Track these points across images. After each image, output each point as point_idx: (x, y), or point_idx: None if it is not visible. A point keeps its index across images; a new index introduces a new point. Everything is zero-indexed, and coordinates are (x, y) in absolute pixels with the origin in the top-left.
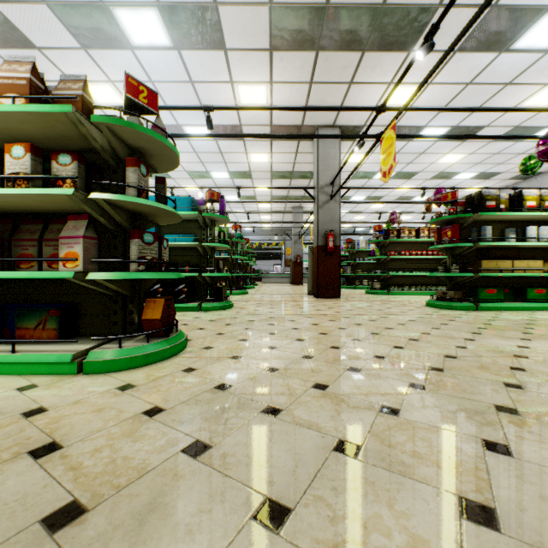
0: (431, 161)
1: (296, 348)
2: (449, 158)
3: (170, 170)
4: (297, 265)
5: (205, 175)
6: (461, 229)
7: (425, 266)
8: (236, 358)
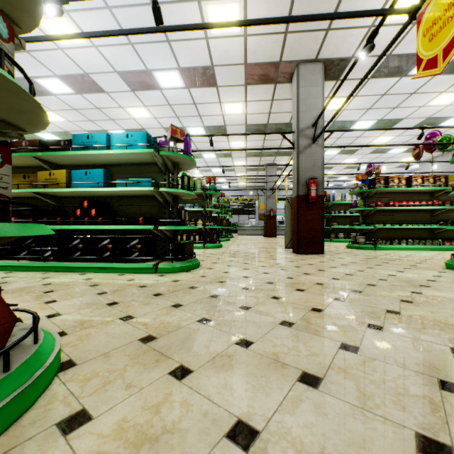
0: (421, 103)
1: (317, 452)
2: (443, 99)
3: (38, 17)
4: (270, 219)
5: None
6: None
7: (415, 218)
8: None
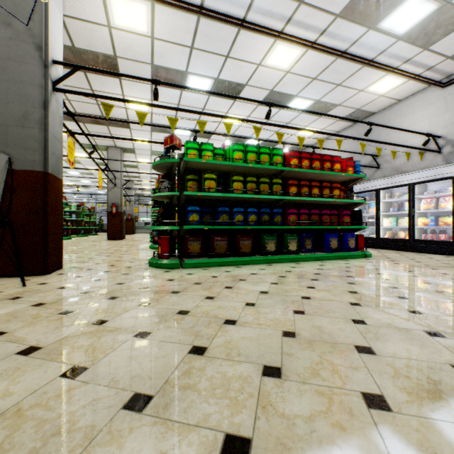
0: None
1: None
2: None
3: None
4: (129, 221)
5: None
6: None
7: None
8: None
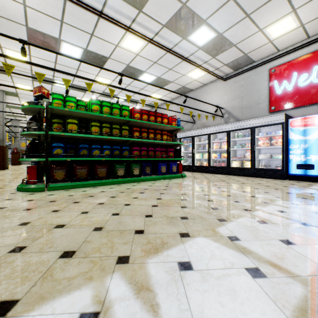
0: None
1: None
2: None
3: None
4: (15, 154)
5: None
6: None
7: None
8: None
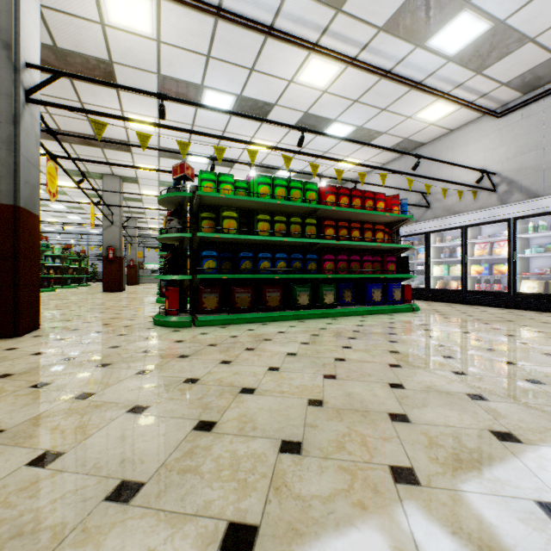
0: None
1: None
2: None
3: None
4: (131, 268)
5: None
6: None
7: None
8: None
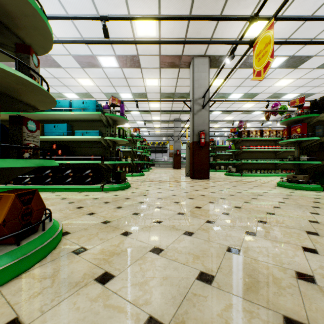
0: (270, 84)
1: (187, 253)
2: (282, 82)
3: (48, 50)
4: (177, 156)
5: (116, 95)
6: (307, 126)
7: (266, 156)
8: (104, 280)
